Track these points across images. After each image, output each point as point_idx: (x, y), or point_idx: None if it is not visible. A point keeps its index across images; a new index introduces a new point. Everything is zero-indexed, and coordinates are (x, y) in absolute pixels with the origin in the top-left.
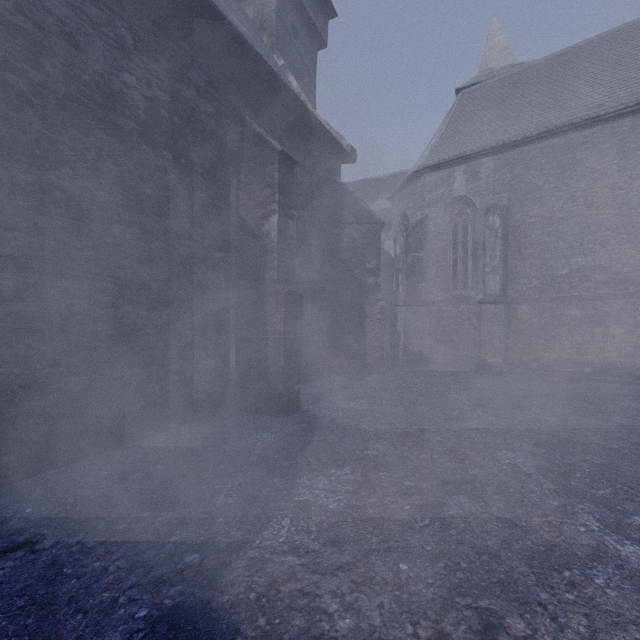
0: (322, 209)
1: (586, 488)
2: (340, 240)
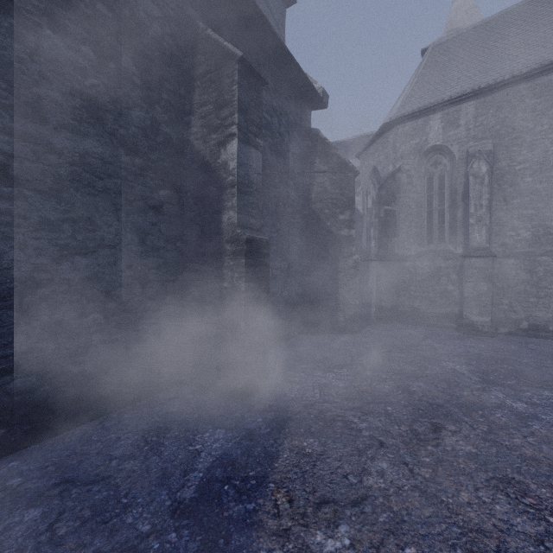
0: (292, 155)
1: None
2: (311, 190)
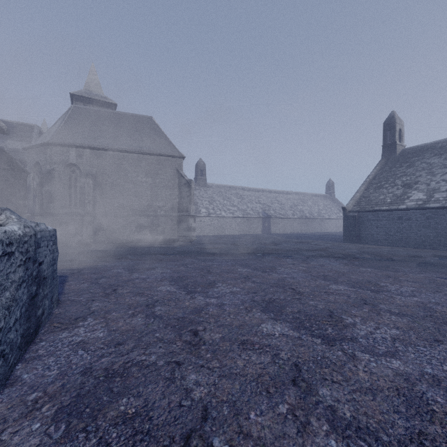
0: None
1: (105, 260)
2: None
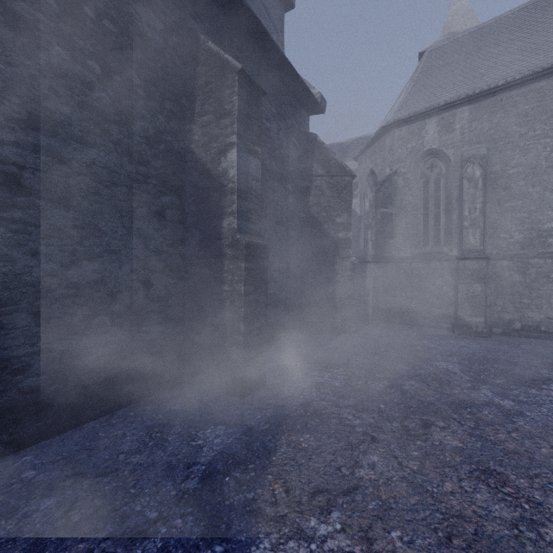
0: (290, 160)
1: None
2: (309, 193)
